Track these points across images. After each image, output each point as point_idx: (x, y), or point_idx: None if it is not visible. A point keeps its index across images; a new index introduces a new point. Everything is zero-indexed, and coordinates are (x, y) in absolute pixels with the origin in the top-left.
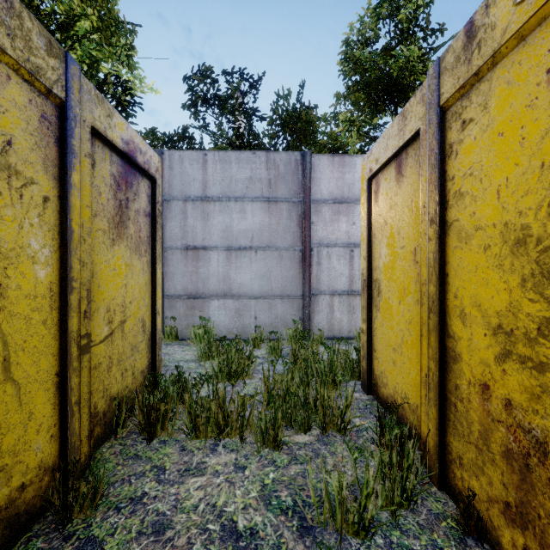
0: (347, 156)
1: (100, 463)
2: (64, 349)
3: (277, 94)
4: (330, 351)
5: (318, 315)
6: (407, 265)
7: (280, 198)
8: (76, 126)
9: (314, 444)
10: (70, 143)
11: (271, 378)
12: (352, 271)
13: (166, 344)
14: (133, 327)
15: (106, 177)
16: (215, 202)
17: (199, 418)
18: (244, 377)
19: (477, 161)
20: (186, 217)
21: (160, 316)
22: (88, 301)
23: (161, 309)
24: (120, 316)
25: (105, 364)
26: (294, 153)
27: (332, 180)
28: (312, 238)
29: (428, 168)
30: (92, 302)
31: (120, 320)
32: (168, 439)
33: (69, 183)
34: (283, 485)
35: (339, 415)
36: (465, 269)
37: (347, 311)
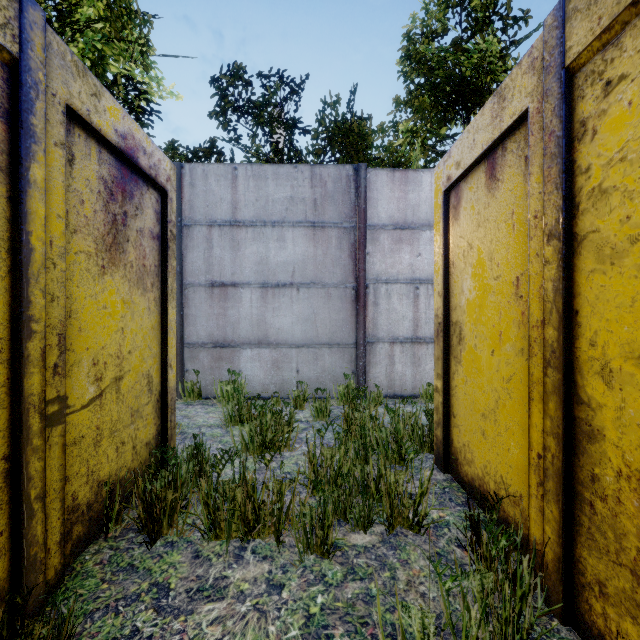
0: (411, 171)
1: (69, 588)
2: (17, 421)
3: (323, 102)
4: (394, 415)
5: (375, 368)
6: (505, 302)
7: (328, 222)
8: (39, 99)
9: (377, 548)
10: (28, 120)
11: (318, 450)
12: (417, 313)
13: (186, 403)
14: (134, 386)
15: (91, 180)
16: (247, 228)
17: (220, 512)
18: (283, 449)
19: (634, 138)
20: (212, 247)
21: (173, 370)
22: (61, 350)
23: (174, 361)
24: (114, 371)
25: (90, 438)
26: (345, 167)
27: (392, 201)
28: (367, 272)
29: (544, 160)
30: (69, 351)
31: (114, 377)
32: (177, 540)
33: (25, 179)
34: (336, 615)
35: (410, 506)
36: (610, 303)
37: (411, 363)
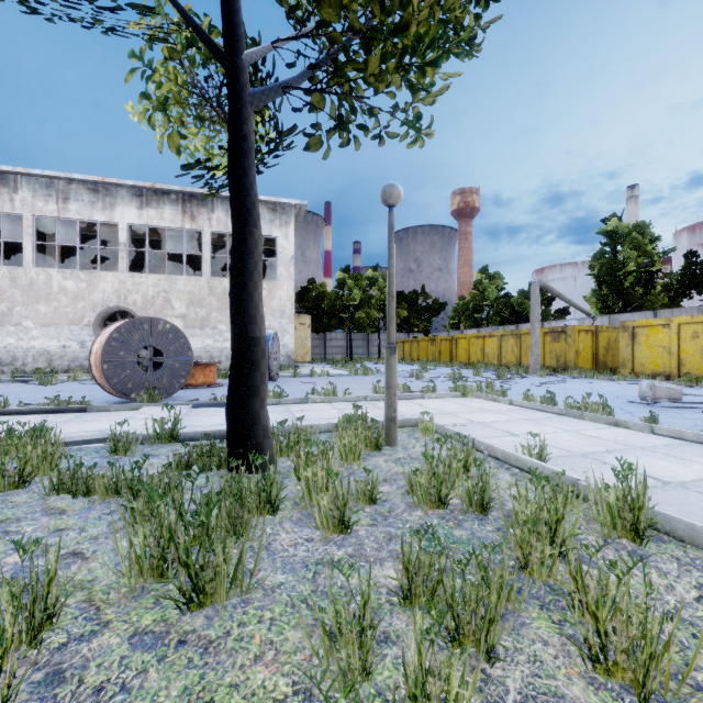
0: None
1: None
2: None
3: None
4: None
5: None
6: None
7: None
8: None
9: None
10: None
11: None
12: None
13: None
14: None
15: None
16: None
17: None
18: None
19: None
20: None
21: None
22: None
23: None
24: None
25: None
26: None
27: None
28: None
29: None
30: None
31: None
32: None
33: None
34: None
35: None
36: None
37: None
